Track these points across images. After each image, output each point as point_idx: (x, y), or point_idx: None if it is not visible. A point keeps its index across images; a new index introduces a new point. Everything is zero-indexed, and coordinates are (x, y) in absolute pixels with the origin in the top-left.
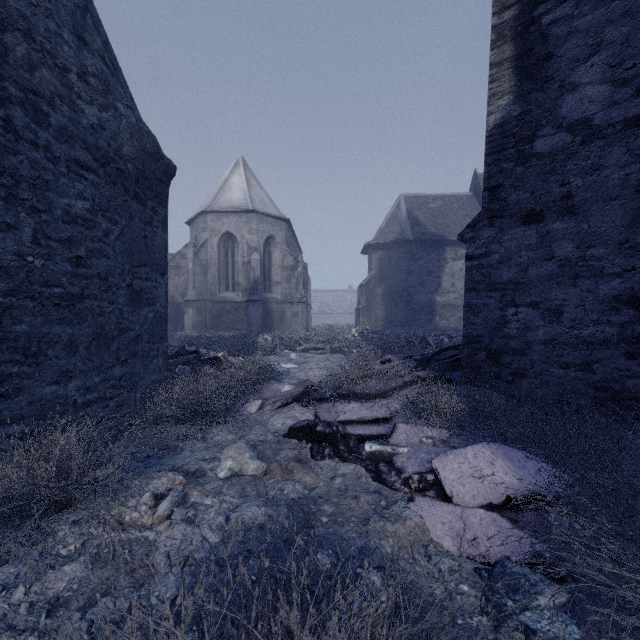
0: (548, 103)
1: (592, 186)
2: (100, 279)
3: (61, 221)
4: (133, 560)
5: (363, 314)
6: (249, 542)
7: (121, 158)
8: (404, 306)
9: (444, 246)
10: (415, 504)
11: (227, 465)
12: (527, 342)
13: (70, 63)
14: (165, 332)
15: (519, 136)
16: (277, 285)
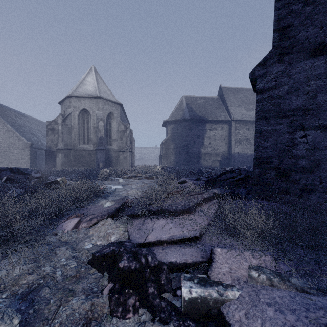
0: None
1: None
2: None
3: None
4: None
5: (163, 158)
6: None
7: None
8: (185, 154)
9: (205, 123)
10: None
11: None
12: (316, 161)
13: None
14: None
15: None
16: (115, 141)
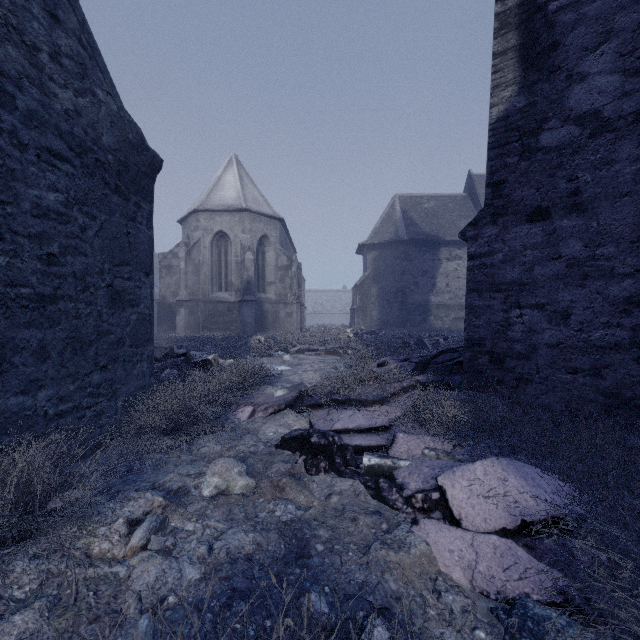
0: (555, 94)
1: (602, 181)
2: (76, 278)
3: (30, 214)
4: (98, 604)
5: (358, 314)
6: (234, 578)
7: (100, 148)
8: (399, 306)
9: (439, 246)
10: (420, 528)
11: (213, 482)
12: (532, 346)
13: (40, 41)
14: (150, 335)
15: (524, 129)
16: (271, 285)
